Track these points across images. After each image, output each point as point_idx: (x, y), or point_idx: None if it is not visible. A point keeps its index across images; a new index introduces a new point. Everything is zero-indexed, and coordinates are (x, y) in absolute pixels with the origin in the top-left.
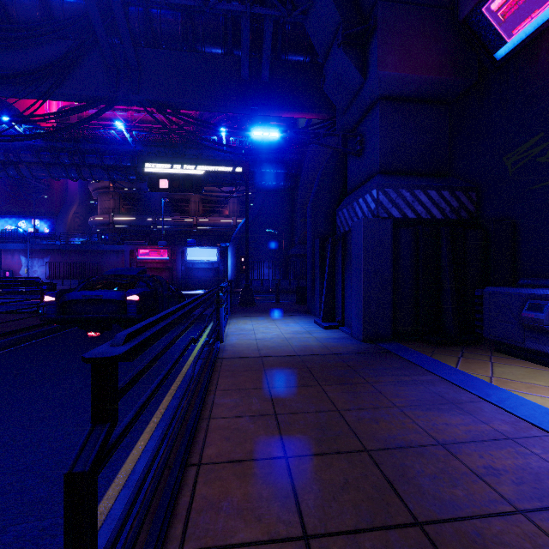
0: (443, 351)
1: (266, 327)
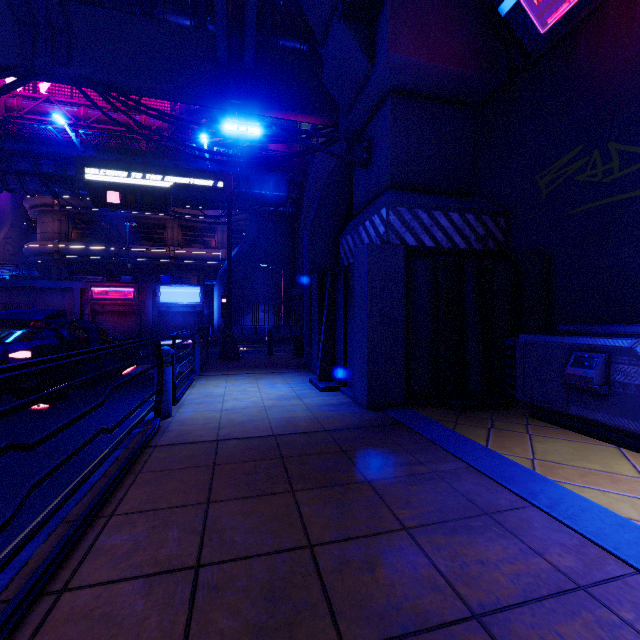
0: (469, 419)
1: (243, 390)
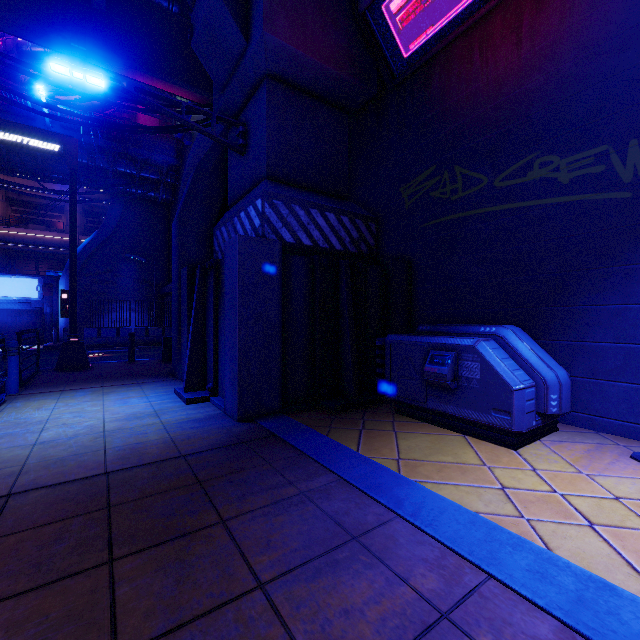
0: (343, 422)
1: (79, 411)
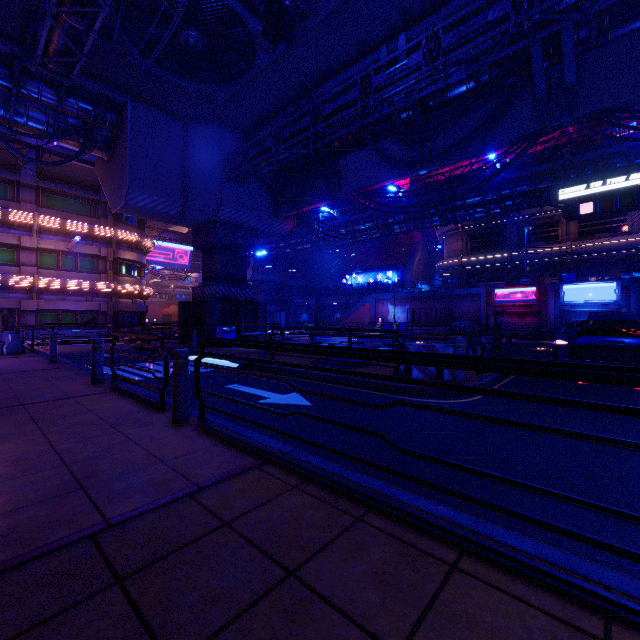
0: None
1: None
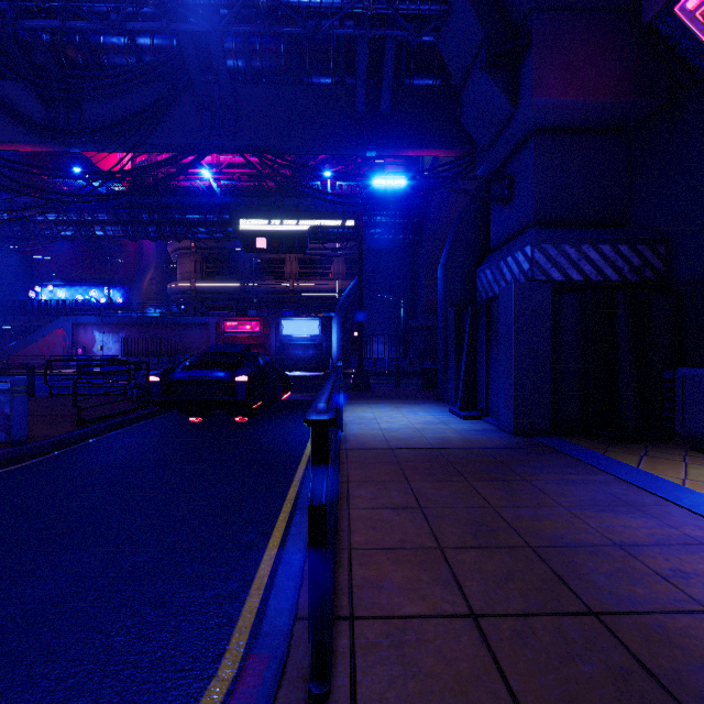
0: (621, 448)
1: (390, 415)
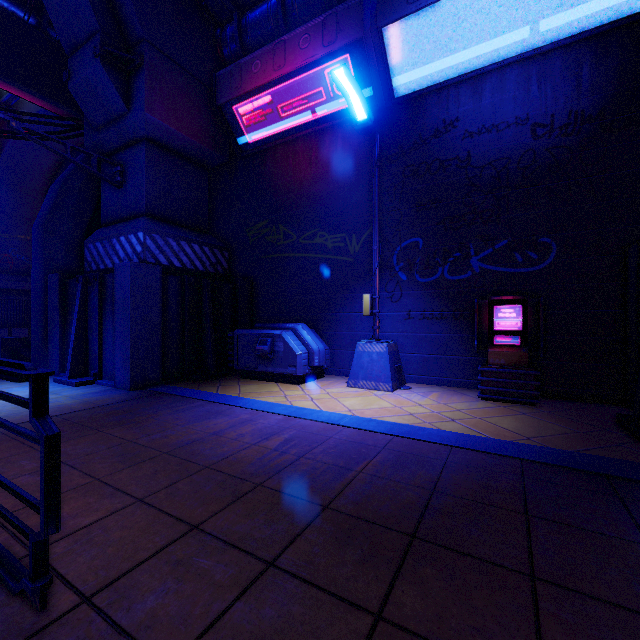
0: (207, 384)
1: None
